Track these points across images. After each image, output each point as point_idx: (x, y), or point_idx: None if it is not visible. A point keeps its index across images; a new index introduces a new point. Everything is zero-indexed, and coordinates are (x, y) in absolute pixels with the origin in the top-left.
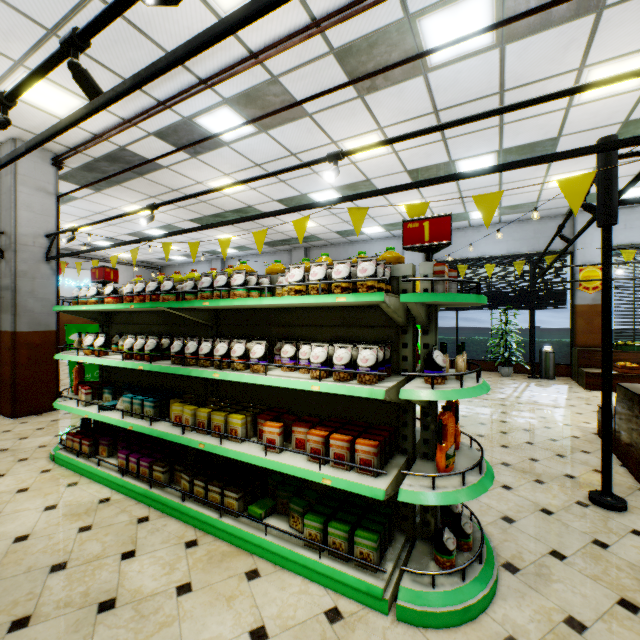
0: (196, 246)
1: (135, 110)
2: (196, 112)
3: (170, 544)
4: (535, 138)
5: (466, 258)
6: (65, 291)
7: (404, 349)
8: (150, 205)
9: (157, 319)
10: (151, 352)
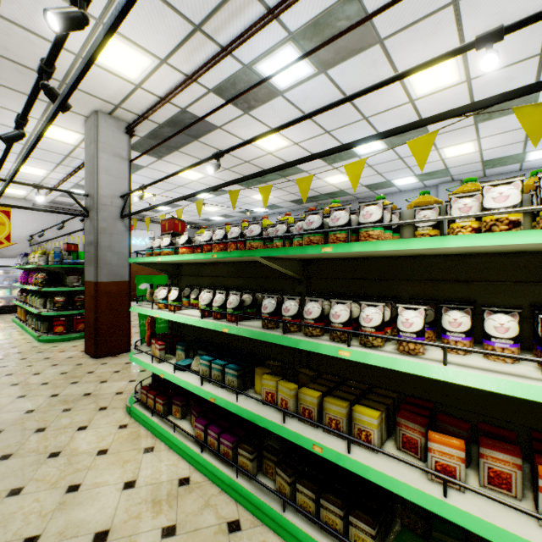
0: (268, 190)
1: (199, 63)
2: (257, 56)
3: None
4: None
5: None
6: (132, 248)
7: None
8: (216, 152)
9: (229, 271)
10: (234, 310)
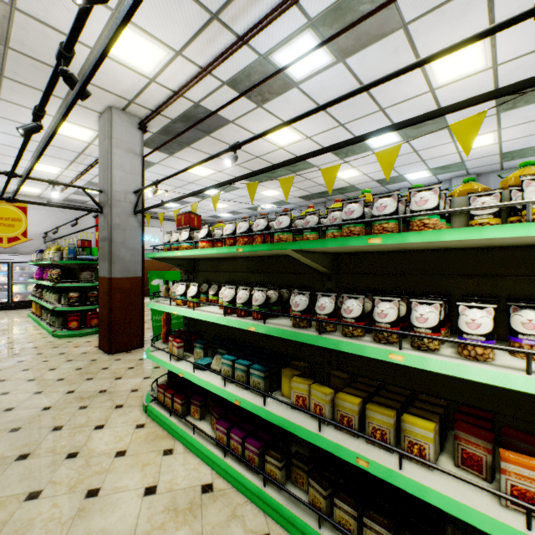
0: (289, 182)
1: (214, 54)
2: (274, 45)
3: None
4: None
5: None
6: None
7: None
8: (234, 144)
9: (249, 266)
10: (260, 308)
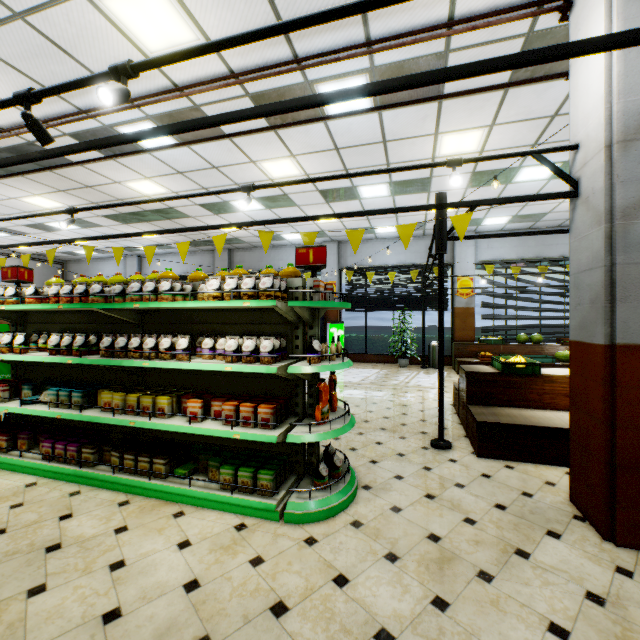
0: (121, 251)
1: (51, 112)
2: (118, 122)
3: (104, 506)
4: (415, 176)
5: (373, 266)
6: None
7: (297, 340)
8: (70, 209)
9: (81, 318)
10: (79, 348)
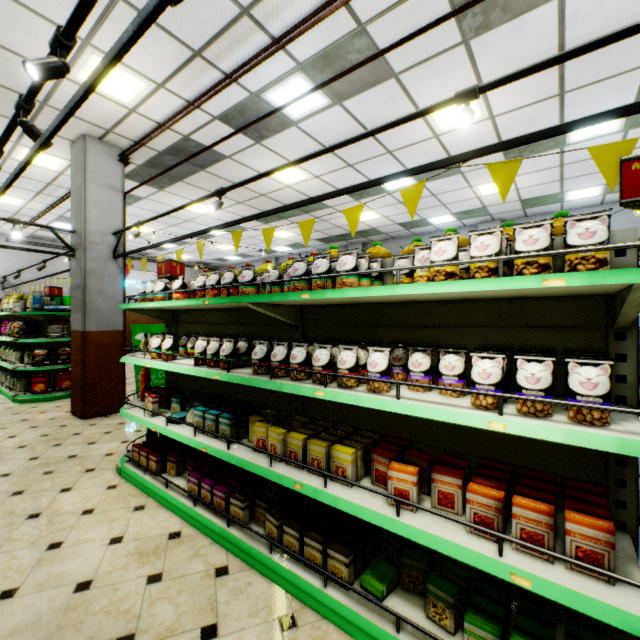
0: (271, 232)
1: (201, 89)
2: (265, 85)
3: (260, 619)
4: None
5: None
6: (131, 292)
7: (619, 364)
8: (218, 190)
9: (228, 318)
10: (227, 358)
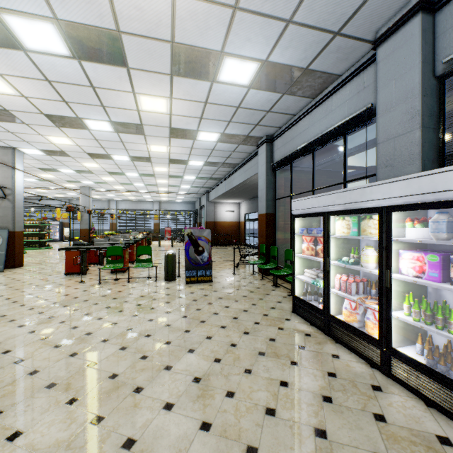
0: None
1: None
2: None
3: None
4: None
5: None
6: None
7: (43, 229)
8: None
9: None
10: None
